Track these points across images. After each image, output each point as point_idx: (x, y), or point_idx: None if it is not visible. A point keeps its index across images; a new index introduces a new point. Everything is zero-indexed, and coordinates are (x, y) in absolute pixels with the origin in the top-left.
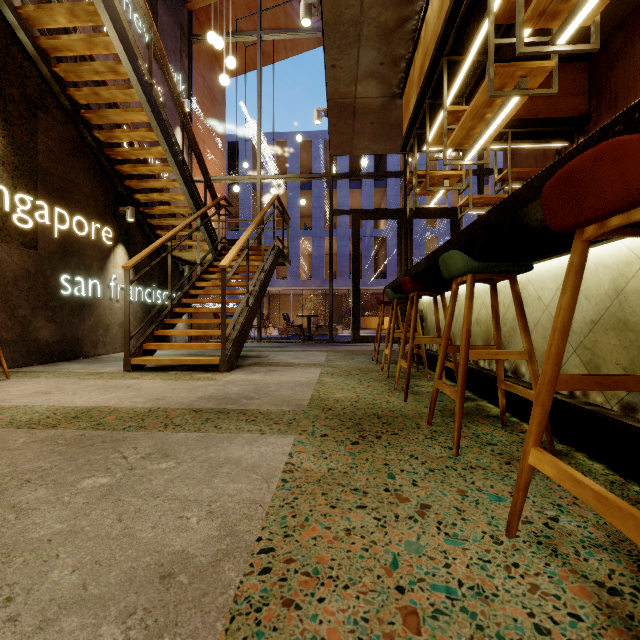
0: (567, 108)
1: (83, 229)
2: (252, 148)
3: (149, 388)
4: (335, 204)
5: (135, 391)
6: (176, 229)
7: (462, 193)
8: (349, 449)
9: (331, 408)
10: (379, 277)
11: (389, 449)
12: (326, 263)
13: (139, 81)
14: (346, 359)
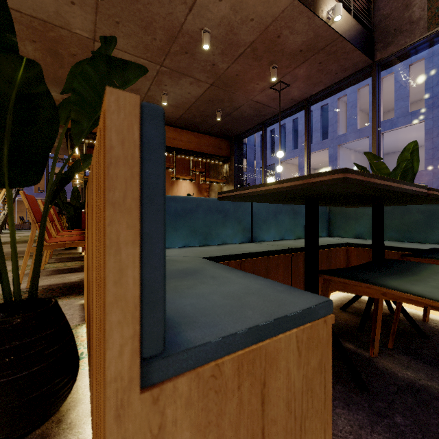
0: None
1: None
2: None
3: None
4: None
5: None
6: None
7: None
8: None
9: None
10: None
11: None
12: None
13: None
14: None
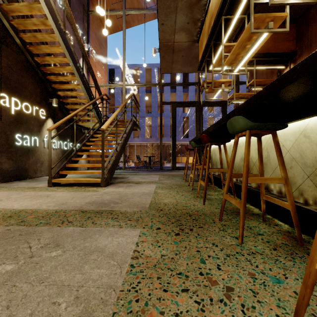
0: (284, 48)
1: (28, 110)
2: (121, 72)
3: (59, 197)
4: (163, 100)
5: (51, 199)
6: (78, 110)
7: (226, 95)
8: (174, 239)
9: (162, 209)
10: (185, 137)
11: (198, 239)
12: (158, 130)
13: (58, 29)
14: (169, 179)
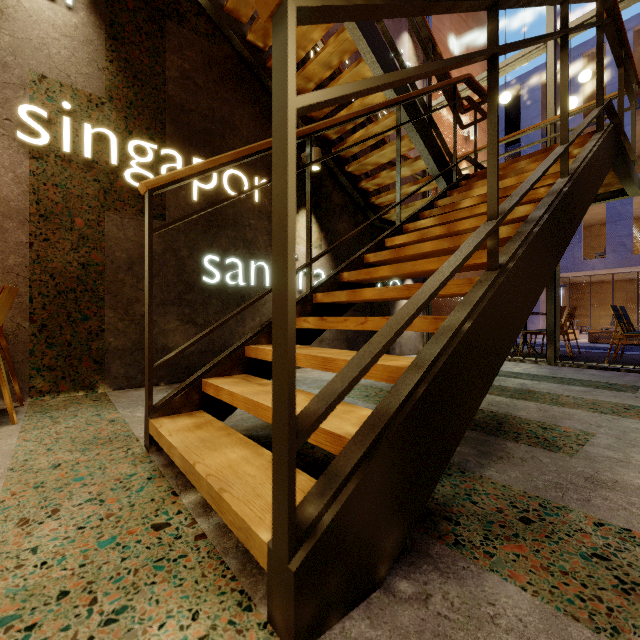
0: None
1: (242, 189)
2: (541, 85)
3: None
4: None
5: None
6: (327, 120)
7: None
8: None
9: None
10: None
11: None
12: None
13: None
14: None
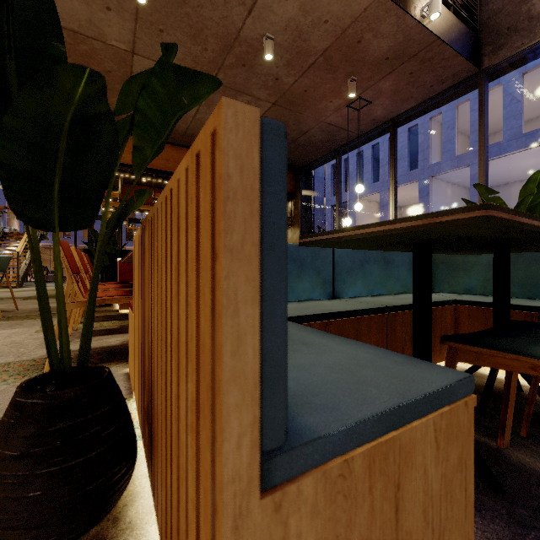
0: None
1: None
2: None
3: None
4: None
5: None
6: None
7: None
8: None
9: None
10: None
11: None
12: None
13: None
14: None
